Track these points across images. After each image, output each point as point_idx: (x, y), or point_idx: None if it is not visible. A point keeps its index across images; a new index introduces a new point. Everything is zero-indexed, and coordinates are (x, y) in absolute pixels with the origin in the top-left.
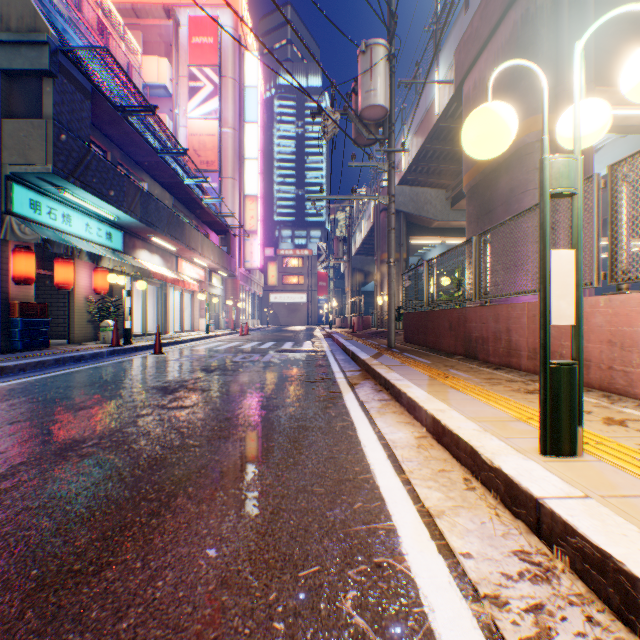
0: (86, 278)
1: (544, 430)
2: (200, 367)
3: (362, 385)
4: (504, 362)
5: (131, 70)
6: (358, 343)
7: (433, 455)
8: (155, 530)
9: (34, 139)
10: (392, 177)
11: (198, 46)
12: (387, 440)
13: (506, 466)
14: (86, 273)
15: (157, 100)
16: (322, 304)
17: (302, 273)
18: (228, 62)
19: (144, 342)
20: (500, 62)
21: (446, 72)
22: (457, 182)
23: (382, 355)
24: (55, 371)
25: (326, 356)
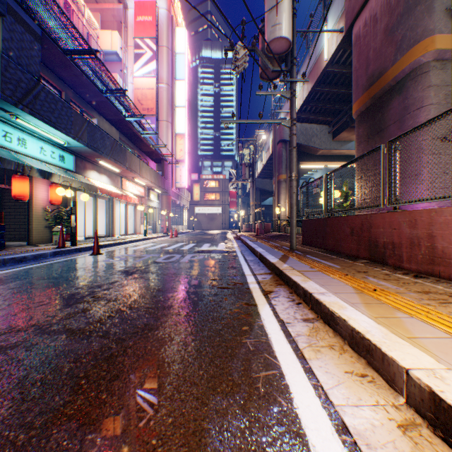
0: (43, 192)
1: None
2: (123, 268)
3: (277, 294)
4: (425, 269)
5: (90, 39)
6: (263, 245)
7: None
8: None
9: None
10: (294, 103)
11: (141, 23)
12: (353, 436)
13: None
14: (43, 188)
15: (111, 64)
16: (233, 214)
17: (218, 192)
18: (163, 35)
19: (89, 244)
20: None
21: (334, 25)
22: (338, 119)
23: (289, 258)
24: None
25: (237, 257)
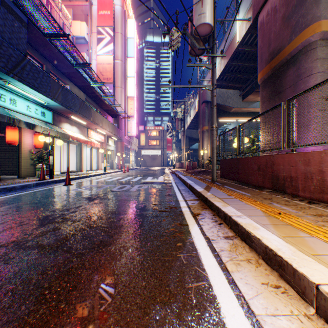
0: (29, 139)
1: None
2: (87, 196)
3: (203, 216)
4: (316, 197)
5: (64, 27)
6: (192, 178)
7: None
8: None
9: None
10: (214, 73)
11: (102, 16)
12: None
13: None
14: (29, 136)
15: (80, 45)
16: (169, 155)
17: (158, 139)
18: (118, 24)
19: (63, 177)
20: None
21: (244, 15)
22: (246, 85)
23: (211, 188)
24: None
25: (172, 187)
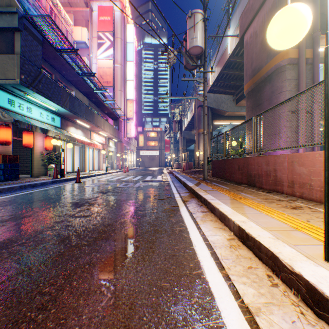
0: (41, 142)
1: (328, 244)
2: (99, 190)
3: (190, 202)
4: (272, 188)
5: (67, 33)
6: (186, 177)
7: (241, 254)
8: (38, 327)
9: (9, 65)
10: (205, 86)
11: (102, 21)
12: (209, 241)
13: (305, 273)
14: (41, 139)
15: (81, 50)
16: (167, 156)
17: (157, 140)
18: (118, 30)
19: (71, 176)
20: (266, 21)
21: (234, 31)
22: (239, 91)
23: (200, 184)
24: (18, 193)
25: (169, 184)
